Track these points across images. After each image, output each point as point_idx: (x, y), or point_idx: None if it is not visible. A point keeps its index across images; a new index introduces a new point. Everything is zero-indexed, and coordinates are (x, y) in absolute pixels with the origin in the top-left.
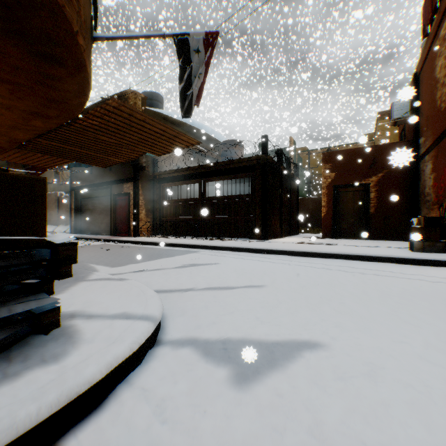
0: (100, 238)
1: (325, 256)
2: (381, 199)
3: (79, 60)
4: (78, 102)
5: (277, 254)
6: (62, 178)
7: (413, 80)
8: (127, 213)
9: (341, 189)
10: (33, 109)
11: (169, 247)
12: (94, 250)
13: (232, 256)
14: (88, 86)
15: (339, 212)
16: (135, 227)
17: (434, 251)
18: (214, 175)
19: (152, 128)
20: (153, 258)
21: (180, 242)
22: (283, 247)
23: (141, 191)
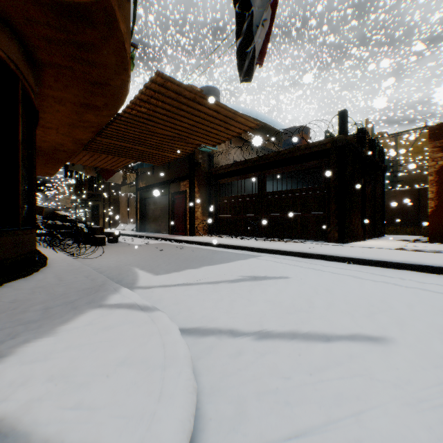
0: (158, 237)
1: None
2: None
3: (106, 10)
4: (120, 83)
5: (370, 266)
6: (128, 179)
7: None
8: (184, 212)
9: None
10: (81, 100)
11: (225, 248)
12: (148, 250)
13: (304, 266)
14: (125, 54)
15: None
16: (191, 226)
17: None
18: (275, 166)
19: (204, 110)
20: (205, 263)
21: (236, 243)
22: (378, 255)
23: (197, 189)
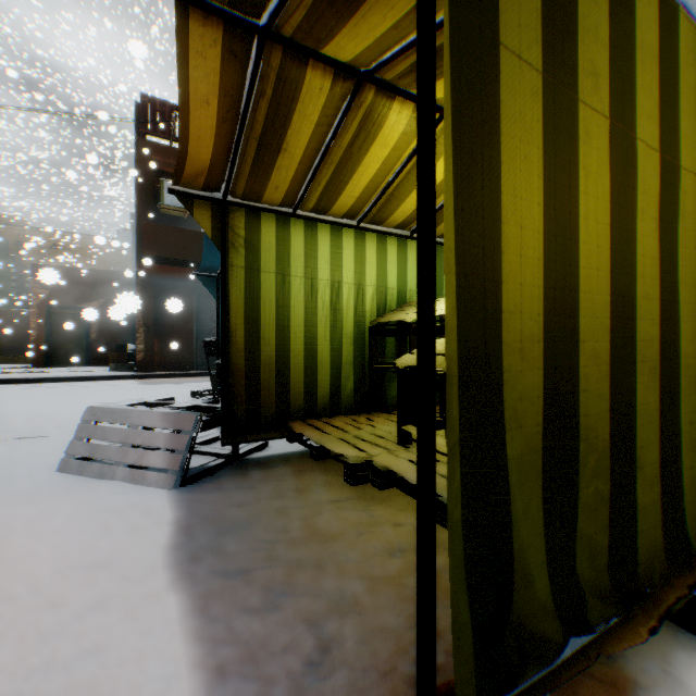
0: None
1: (23, 381)
2: (105, 325)
3: None
4: None
5: None
6: None
7: (133, 220)
8: None
9: (60, 310)
10: None
11: None
12: None
13: None
14: None
15: (57, 336)
16: None
17: (126, 370)
18: None
19: None
20: None
21: None
22: None
23: None
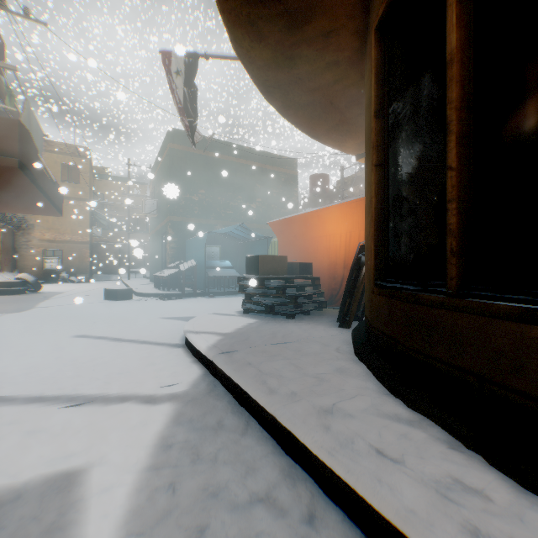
0: None
1: None
2: None
3: None
4: None
5: None
6: None
7: None
8: None
9: None
10: None
11: None
12: None
13: None
14: None
15: None
16: None
17: None
18: None
19: None
20: None
21: None
22: None
23: None
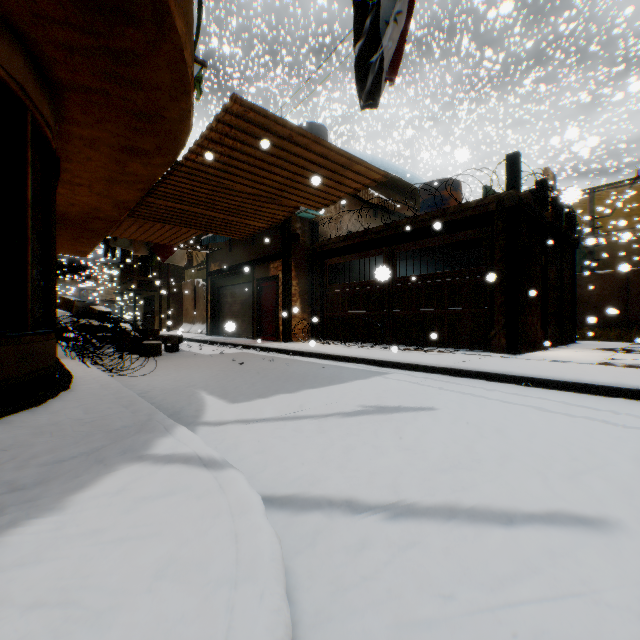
0: (237, 343)
1: None
2: None
3: None
4: (178, 114)
5: (560, 390)
6: (195, 260)
7: None
8: (275, 306)
9: None
10: (122, 141)
11: (335, 361)
12: (222, 363)
13: (457, 390)
14: (184, 69)
15: None
16: (285, 327)
17: None
18: (410, 238)
19: (305, 154)
20: (305, 385)
21: (352, 353)
22: (572, 373)
23: (294, 273)
